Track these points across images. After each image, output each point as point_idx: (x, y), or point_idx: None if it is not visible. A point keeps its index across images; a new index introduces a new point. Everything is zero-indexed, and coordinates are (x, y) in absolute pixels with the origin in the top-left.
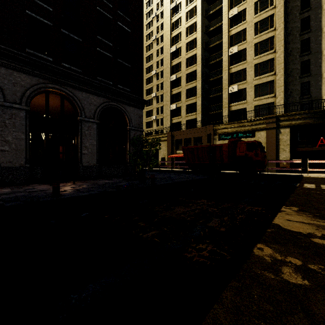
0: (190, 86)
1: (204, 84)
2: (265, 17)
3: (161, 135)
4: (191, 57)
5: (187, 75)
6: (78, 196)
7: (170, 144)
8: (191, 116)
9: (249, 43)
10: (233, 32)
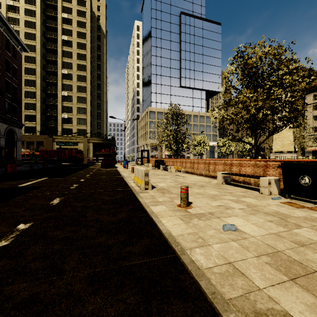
0: (30, 102)
1: (43, 104)
2: (82, 86)
3: None
4: (30, 80)
5: (26, 92)
6: (39, 168)
7: None
8: (30, 124)
9: (74, 94)
10: (65, 82)
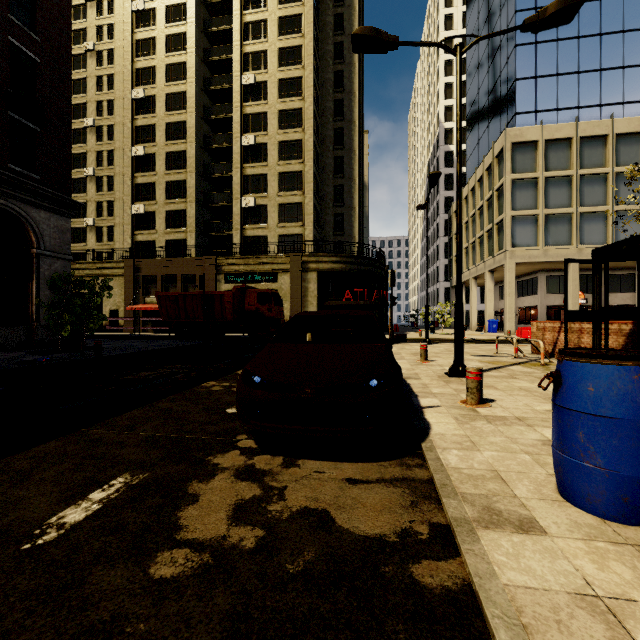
0: (175, 178)
1: (202, 180)
2: (292, 108)
3: (109, 264)
4: (176, 124)
5: (169, 156)
6: None
7: (132, 284)
8: (176, 233)
9: (271, 138)
10: (249, 110)
